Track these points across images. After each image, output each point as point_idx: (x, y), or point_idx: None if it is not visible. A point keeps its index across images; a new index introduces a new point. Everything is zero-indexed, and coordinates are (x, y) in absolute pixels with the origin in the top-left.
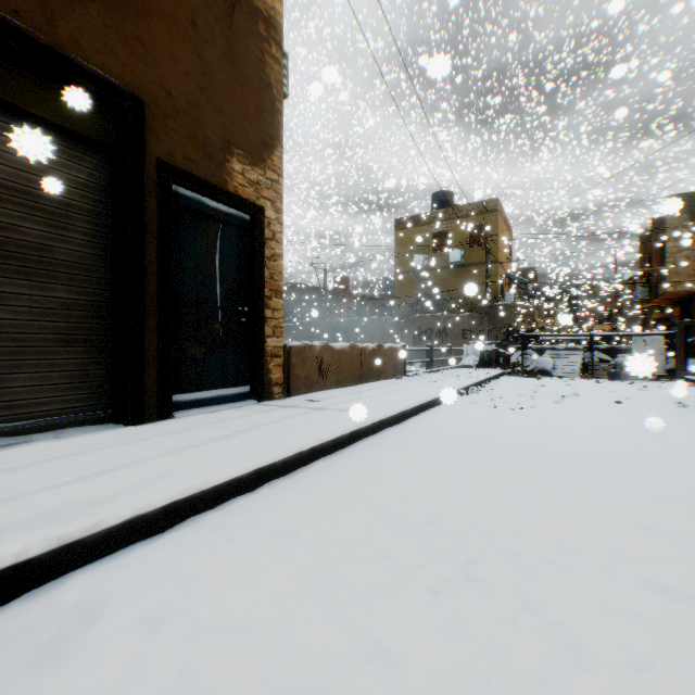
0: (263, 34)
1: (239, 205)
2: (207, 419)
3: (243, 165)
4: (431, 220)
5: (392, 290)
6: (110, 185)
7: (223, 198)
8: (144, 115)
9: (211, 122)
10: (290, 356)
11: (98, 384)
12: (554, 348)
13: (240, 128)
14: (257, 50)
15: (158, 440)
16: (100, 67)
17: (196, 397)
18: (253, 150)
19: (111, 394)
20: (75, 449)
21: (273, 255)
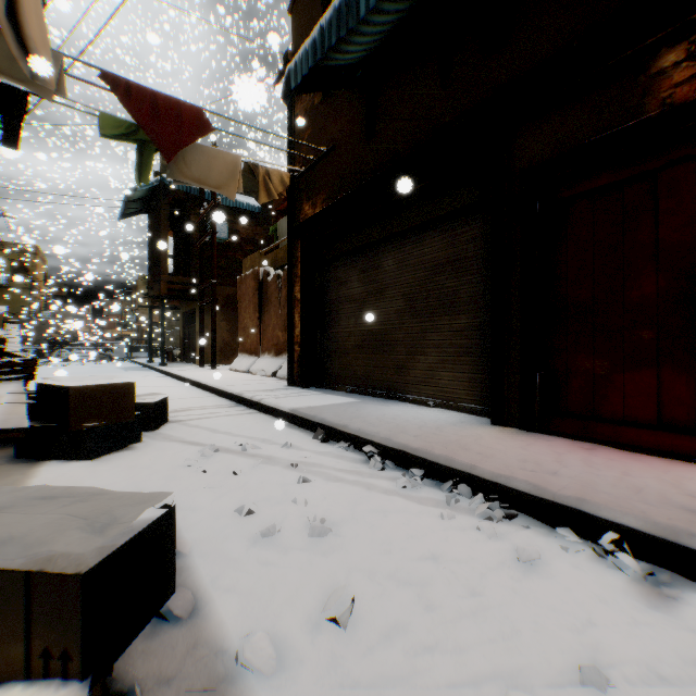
0: None
1: None
2: None
3: None
4: None
5: None
6: None
7: None
8: None
9: None
10: None
11: None
12: (80, 348)
13: None
14: None
15: None
16: None
17: None
18: None
19: None
20: None
21: None
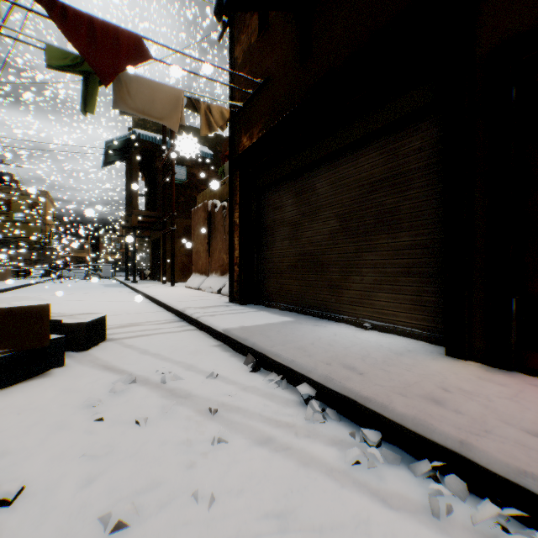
0: None
1: None
2: None
3: None
4: None
5: None
6: None
7: None
8: None
9: None
10: None
11: None
12: (76, 269)
13: None
14: None
15: None
16: None
17: None
18: None
19: None
20: None
21: None
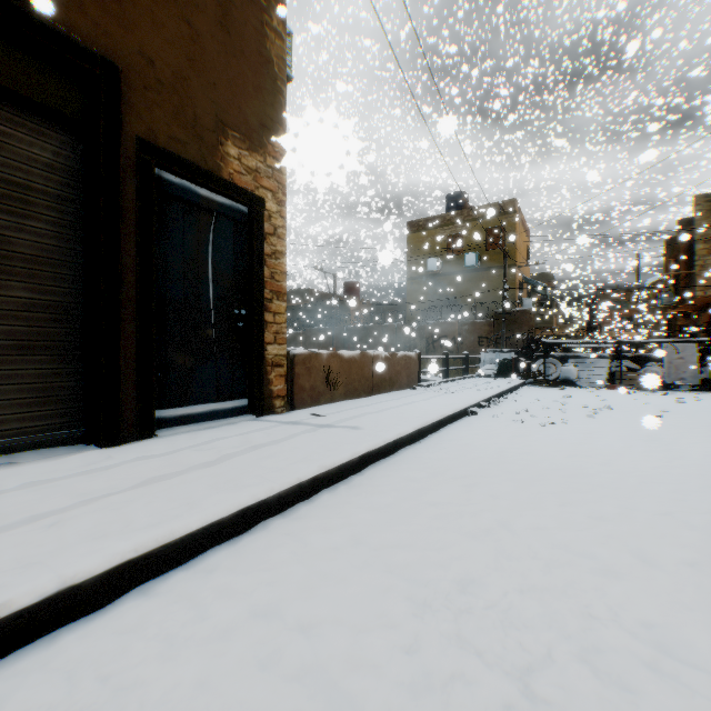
0: (263, 4)
1: (235, 195)
2: (195, 439)
3: (240, 150)
4: (445, 223)
5: (404, 296)
6: (81, 166)
7: (215, 185)
8: (121, 85)
9: (201, 98)
10: (294, 365)
11: (66, 399)
12: (578, 356)
13: (236, 108)
14: (256, 21)
15: (128, 467)
16: (65, 25)
17: (184, 413)
18: (251, 133)
19: (82, 410)
20: (24, 479)
21: (274, 252)
